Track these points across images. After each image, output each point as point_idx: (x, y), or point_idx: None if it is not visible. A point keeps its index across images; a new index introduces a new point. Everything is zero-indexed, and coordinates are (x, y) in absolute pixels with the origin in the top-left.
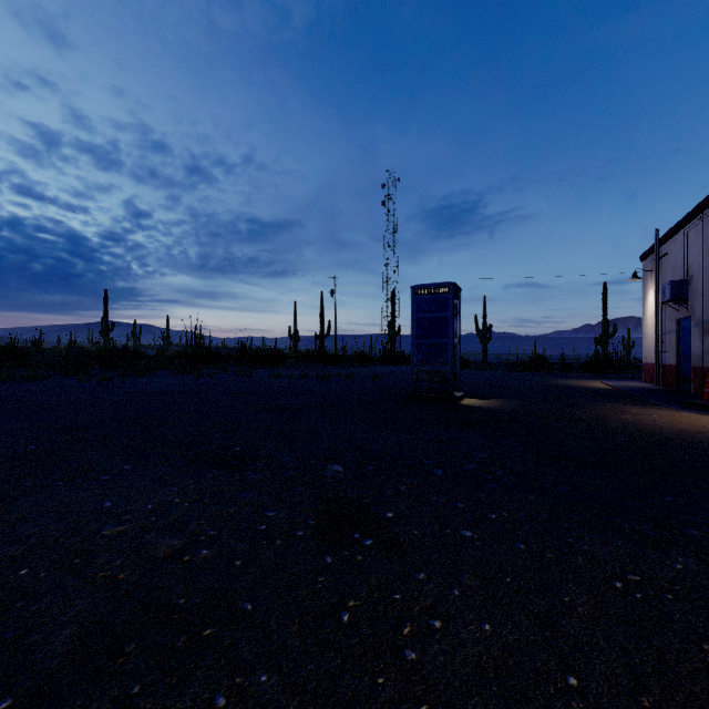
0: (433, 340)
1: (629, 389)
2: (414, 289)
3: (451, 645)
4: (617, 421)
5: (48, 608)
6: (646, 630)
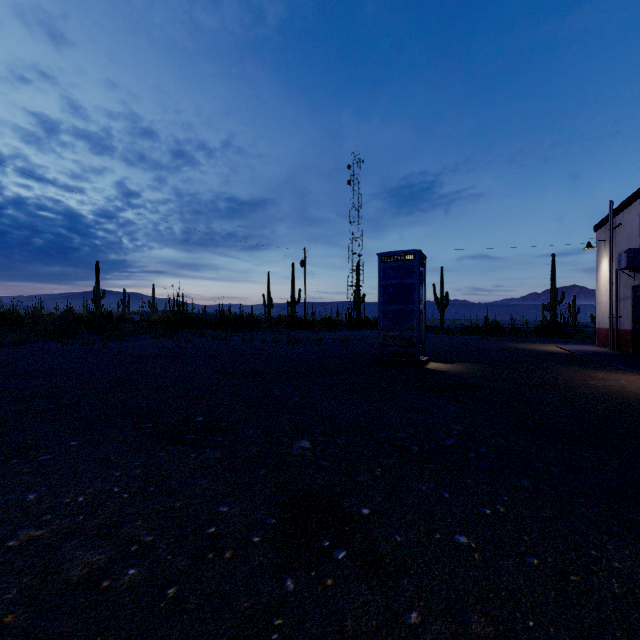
0: (399, 306)
1: (586, 353)
2: (381, 257)
3: None
4: (587, 387)
5: None
6: None
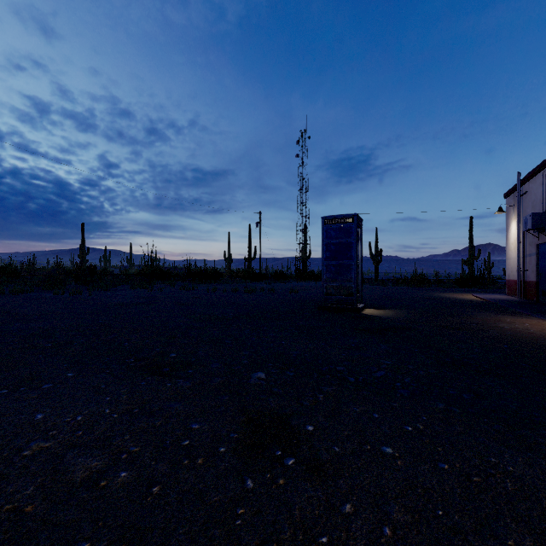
0: (340, 261)
1: (497, 301)
2: (324, 220)
3: None
4: (497, 329)
5: None
6: None
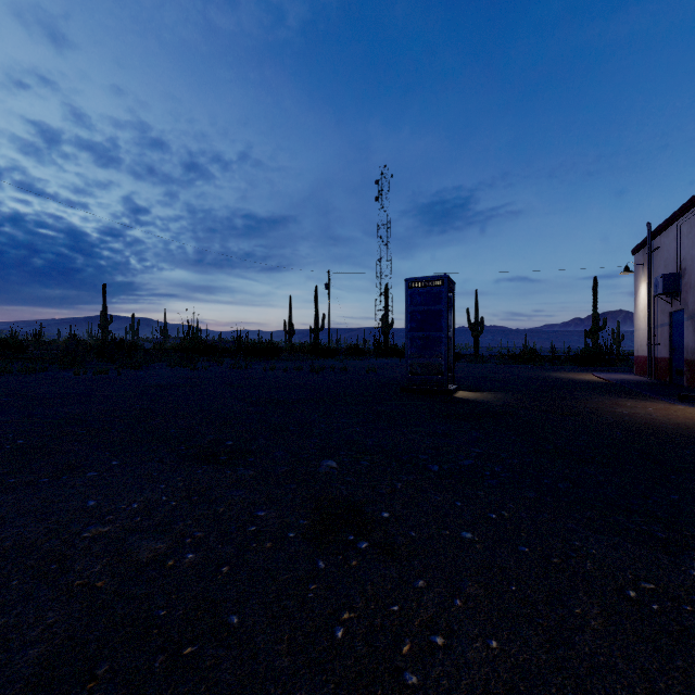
0: (427, 333)
1: (622, 382)
2: (408, 282)
3: (455, 666)
4: (613, 414)
5: (16, 622)
6: (668, 648)
